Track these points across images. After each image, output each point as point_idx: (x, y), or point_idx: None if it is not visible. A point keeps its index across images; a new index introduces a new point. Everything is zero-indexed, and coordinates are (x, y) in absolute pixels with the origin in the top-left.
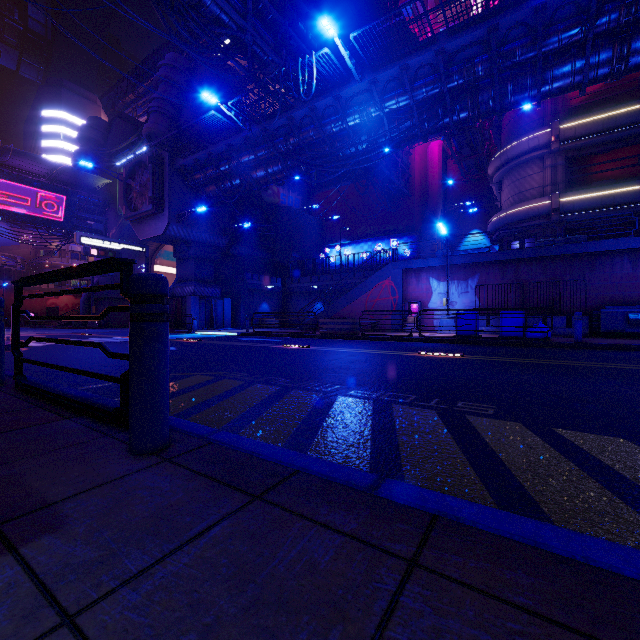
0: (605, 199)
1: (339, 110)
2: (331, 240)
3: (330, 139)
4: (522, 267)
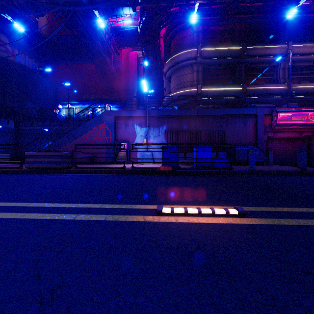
0: (220, 92)
1: None
2: (64, 100)
3: None
4: (191, 121)
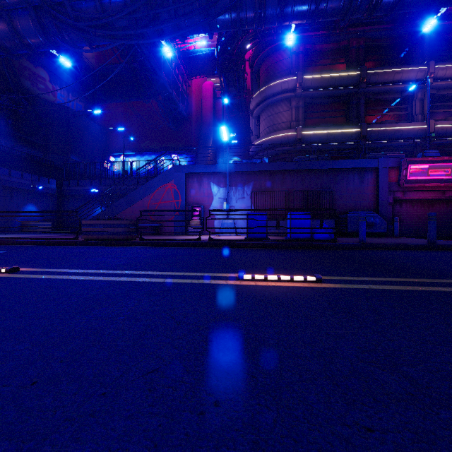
0: (329, 136)
1: None
2: (116, 150)
3: (101, 2)
4: (287, 178)
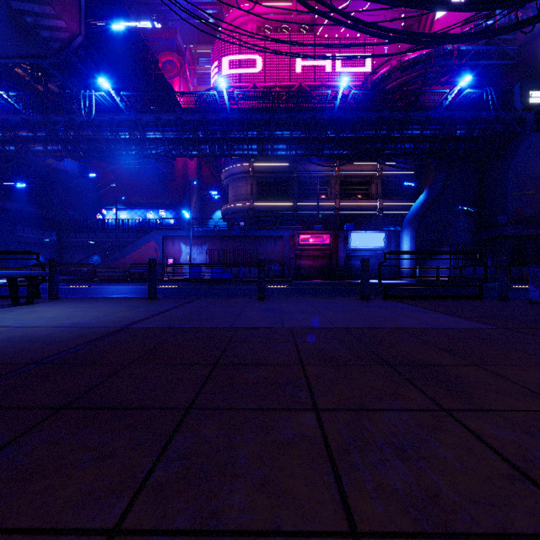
0: (272, 207)
1: (113, 127)
2: (108, 203)
3: (106, 141)
4: (230, 240)
